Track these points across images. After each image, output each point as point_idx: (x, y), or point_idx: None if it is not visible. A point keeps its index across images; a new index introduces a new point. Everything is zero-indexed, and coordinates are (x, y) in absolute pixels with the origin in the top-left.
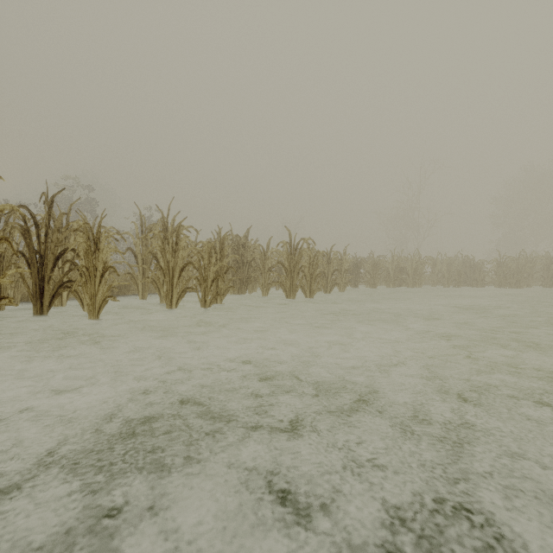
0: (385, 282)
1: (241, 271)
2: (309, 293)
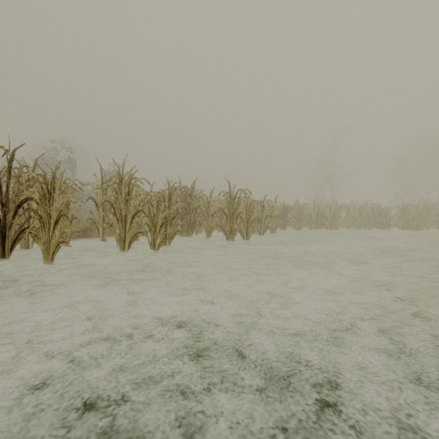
0: (308, 225)
1: (188, 217)
2: (246, 235)
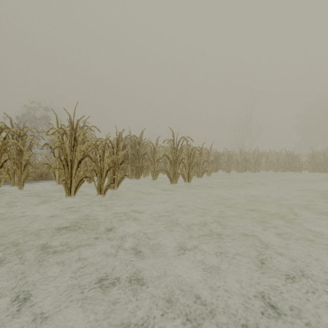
0: (236, 169)
1: (137, 162)
2: (188, 178)
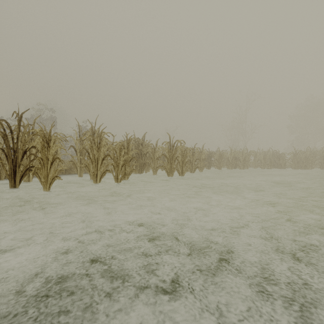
0: (226, 166)
1: (140, 159)
2: (181, 173)
